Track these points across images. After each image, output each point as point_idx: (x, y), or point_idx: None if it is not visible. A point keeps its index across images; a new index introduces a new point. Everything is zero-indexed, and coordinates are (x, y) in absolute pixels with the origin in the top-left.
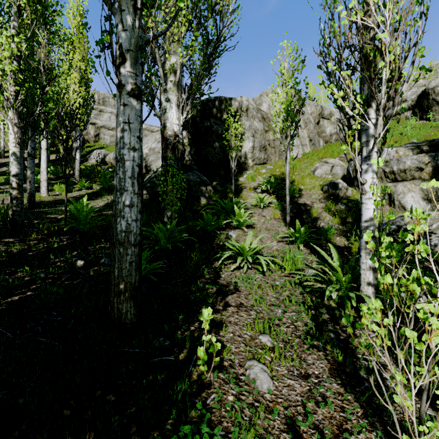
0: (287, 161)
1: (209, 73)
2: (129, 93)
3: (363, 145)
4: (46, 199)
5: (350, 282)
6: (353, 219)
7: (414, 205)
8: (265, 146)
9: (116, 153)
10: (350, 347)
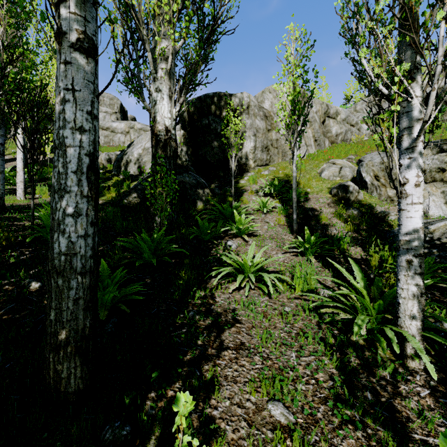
0: (294, 160)
1: (205, 60)
2: (73, 45)
3: (404, 133)
4: (22, 203)
5: (380, 310)
6: (368, 226)
7: (436, 210)
8: (267, 146)
9: (53, 136)
10: (398, 418)
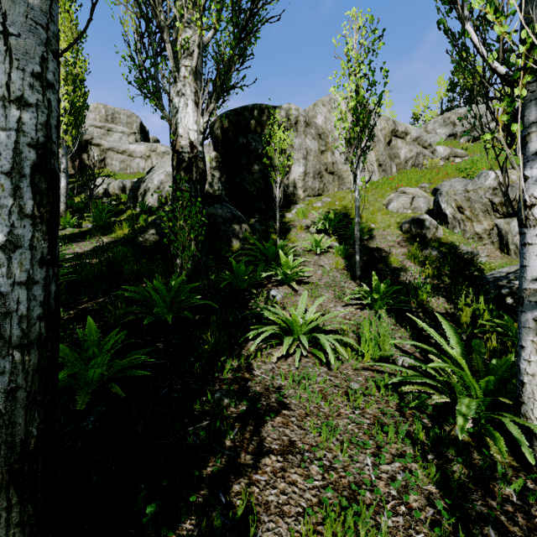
0: (357, 185)
1: (242, 55)
2: None
3: (532, 130)
4: None
5: (489, 389)
6: (451, 270)
7: None
8: (320, 172)
9: None
10: None
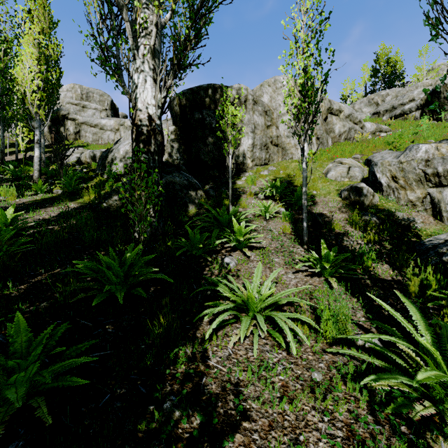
0: (304, 157)
1: (197, 34)
2: None
3: None
4: None
5: None
6: (390, 235)
7: None
8: (266, 144)
9: None
10: None
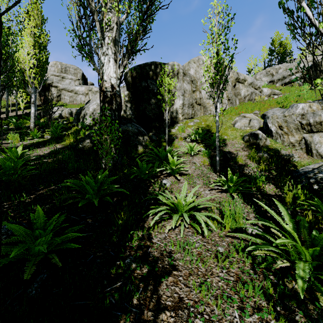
0: (217, 113)
1: (144, 29)
2: None
3: None
4: None
5: (315, 255)
6: (276, 166)
7: None
8: (192, 104)
9: None
10: None
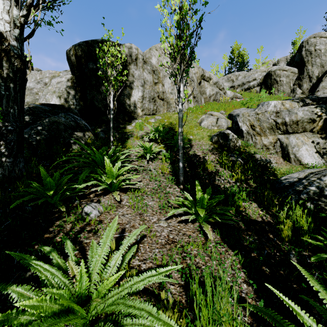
0: (180, 98)
1: None
2: None
3: None
4: None
5: None
6: (253, 174)
7: (310, 159)
8: (154, 97)
9: None
10: None
